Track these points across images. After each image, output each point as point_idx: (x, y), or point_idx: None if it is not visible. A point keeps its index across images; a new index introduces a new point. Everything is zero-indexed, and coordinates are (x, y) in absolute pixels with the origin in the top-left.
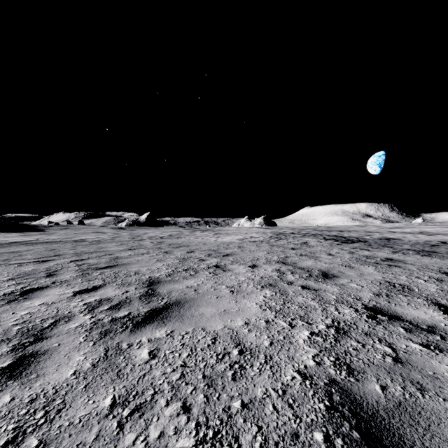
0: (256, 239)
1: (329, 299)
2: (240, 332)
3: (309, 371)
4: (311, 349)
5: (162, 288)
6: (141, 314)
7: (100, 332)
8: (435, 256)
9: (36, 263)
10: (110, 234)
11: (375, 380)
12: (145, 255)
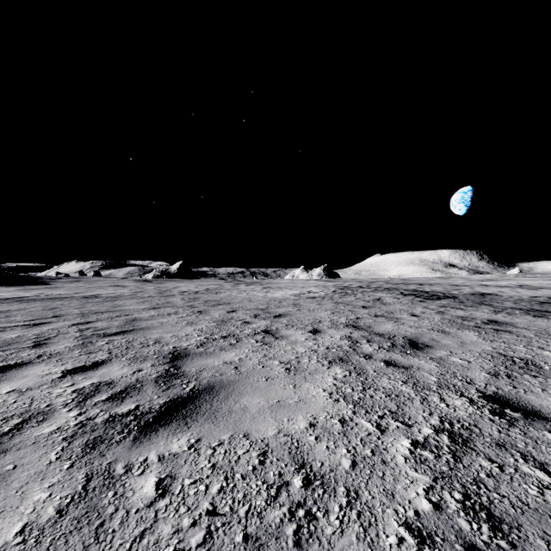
0: (316, 295)
1: (427, 382)
2: (303, 442)
3: (425, 524)
4: (419, 476)
5: (190, 364)
6: (154, 409)
7: (86, 441)
8: (550, 317)
9: (24, 327)
10: (132, 288)
11: (544, 545)
12: (172, 315)
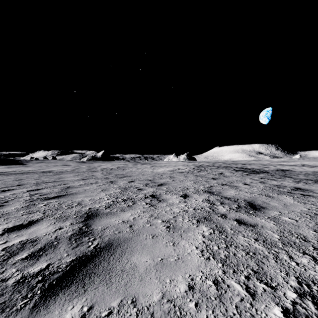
0: (183, 171)
1: (273, 239)
2: (185, 311)
3: None
4: None
5: (98, 223)
6: (61, 268)
7: None
8: None
9: None
10: (73, 166)
11: None
12: (93, 184)
